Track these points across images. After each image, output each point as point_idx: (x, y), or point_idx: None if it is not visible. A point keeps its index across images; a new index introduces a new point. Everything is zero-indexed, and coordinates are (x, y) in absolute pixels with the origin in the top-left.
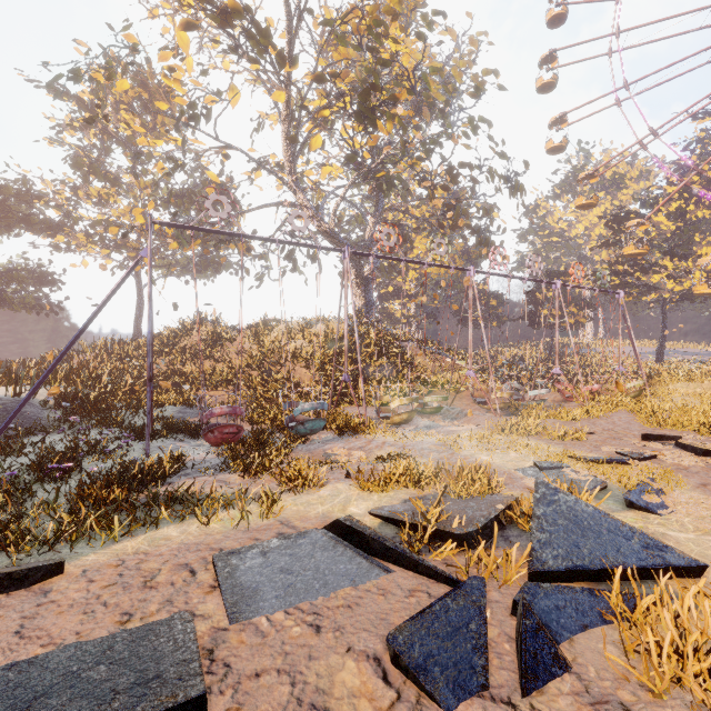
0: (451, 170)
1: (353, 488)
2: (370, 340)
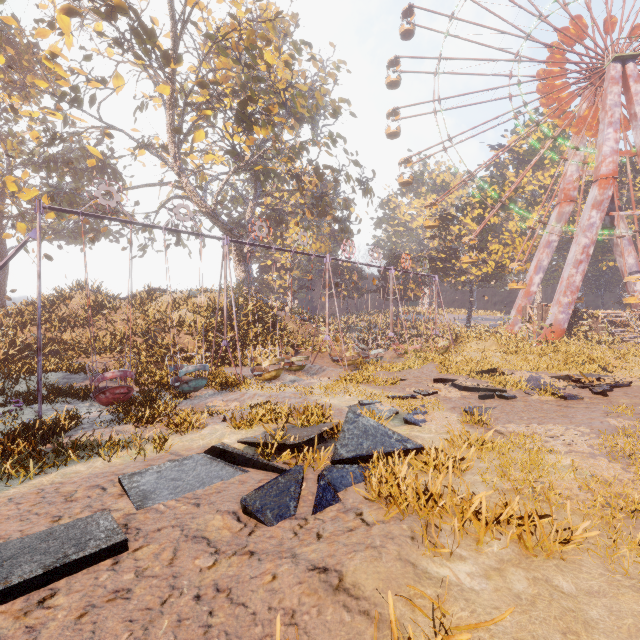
0: (318, 170)
1: (228, 427)
2: (248, 310)
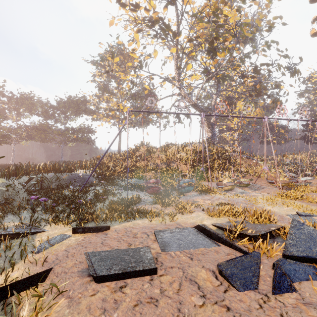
0: (256, 68)
1: (205, 214)
2: (213, 152)
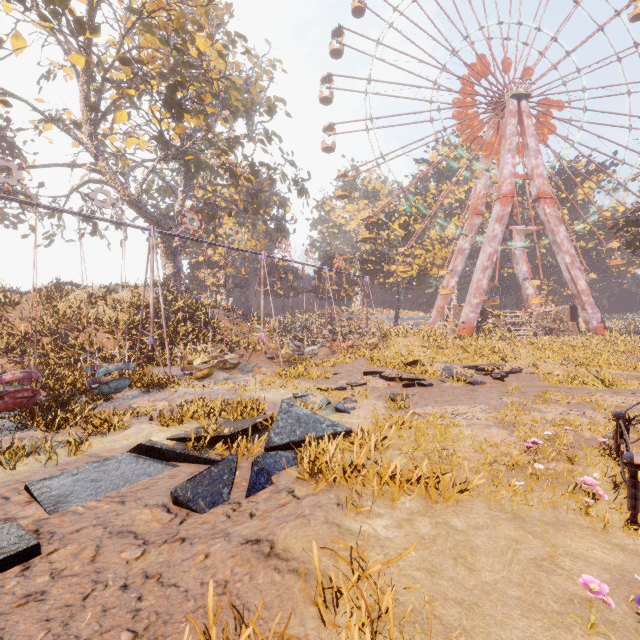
0: (253, 166)
1: (155, 426)
2: (178, 307)
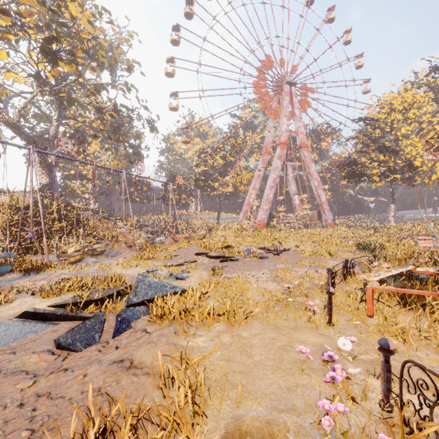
0: (116, 106)
1: (37, 298)
2: (53, 209)
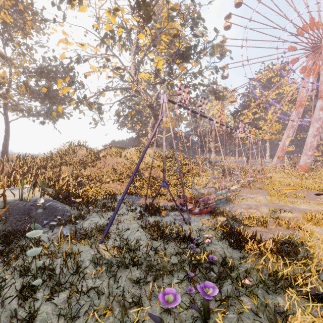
0: (194, 85)
1: (308, 225)
2: (179, 158)
